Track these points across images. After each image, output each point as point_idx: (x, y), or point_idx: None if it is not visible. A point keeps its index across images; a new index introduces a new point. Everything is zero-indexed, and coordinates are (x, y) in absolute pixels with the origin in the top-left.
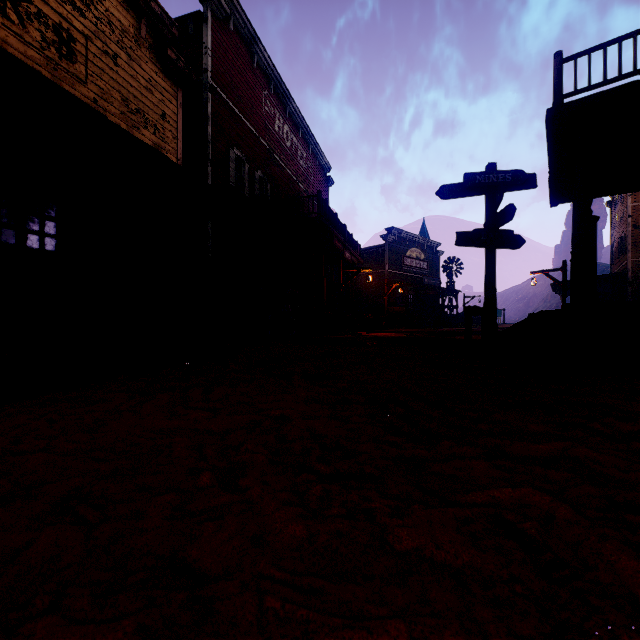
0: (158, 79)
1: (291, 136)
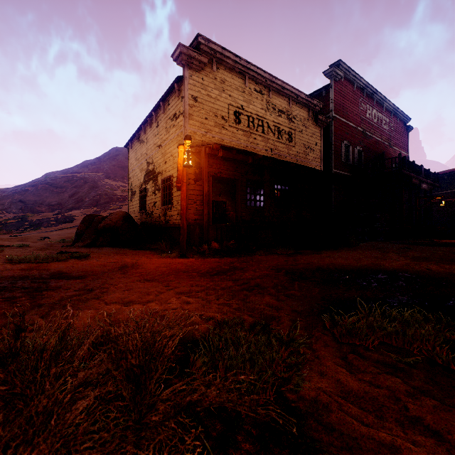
0: (314, 129)
1: (377, 114)
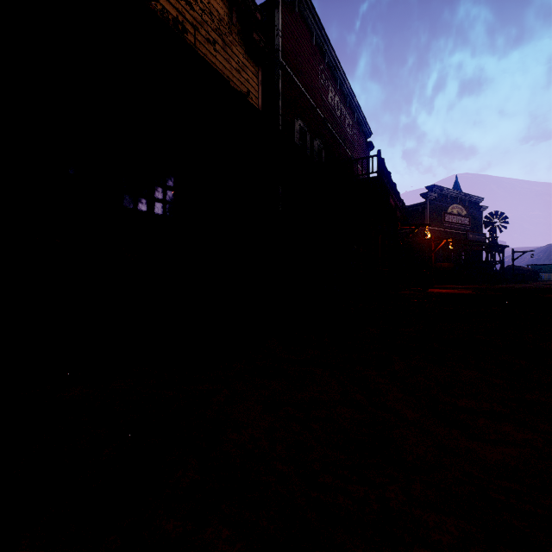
0: (244, 61)
1: (340, 106)
